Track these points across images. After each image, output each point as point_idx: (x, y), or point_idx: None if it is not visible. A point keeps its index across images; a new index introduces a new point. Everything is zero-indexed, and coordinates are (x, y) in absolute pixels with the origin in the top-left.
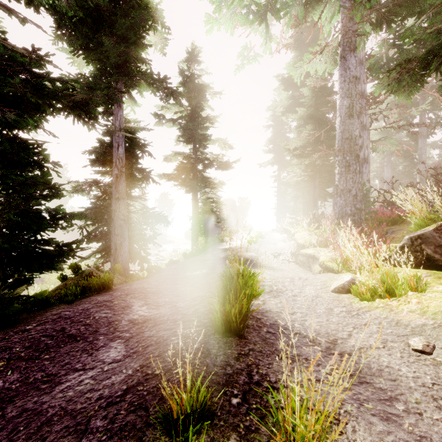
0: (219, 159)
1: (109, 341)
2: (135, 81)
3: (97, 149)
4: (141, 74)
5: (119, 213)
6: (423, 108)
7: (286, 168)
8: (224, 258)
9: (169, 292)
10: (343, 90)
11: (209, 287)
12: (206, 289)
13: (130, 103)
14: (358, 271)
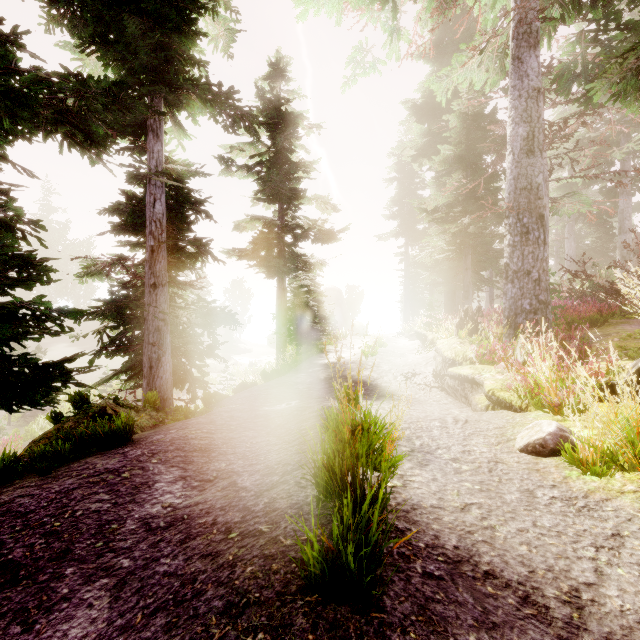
0: (317, 227)
1: (83, 582)
2: (183, 96)
3: (121, 206)
4: (192, 85)
5: (156, 309)
6: (630, 147)
7: (417, 242)
8: (325, 380)
9: (230, 447)
10: (517, 111)
11: (300, 441)
12: (294, 445)
13: (175, 133)
14: (560, 410)
